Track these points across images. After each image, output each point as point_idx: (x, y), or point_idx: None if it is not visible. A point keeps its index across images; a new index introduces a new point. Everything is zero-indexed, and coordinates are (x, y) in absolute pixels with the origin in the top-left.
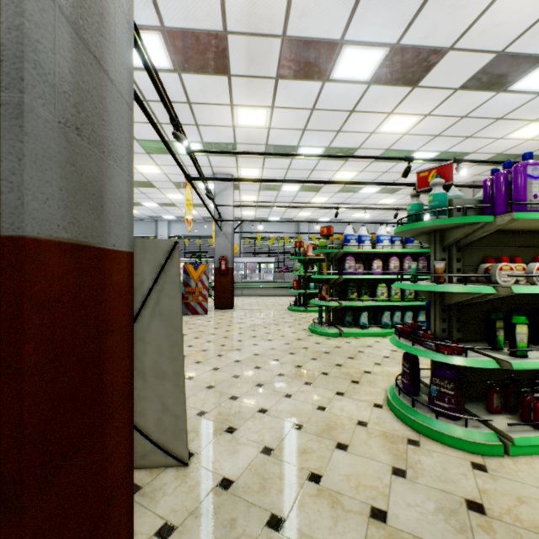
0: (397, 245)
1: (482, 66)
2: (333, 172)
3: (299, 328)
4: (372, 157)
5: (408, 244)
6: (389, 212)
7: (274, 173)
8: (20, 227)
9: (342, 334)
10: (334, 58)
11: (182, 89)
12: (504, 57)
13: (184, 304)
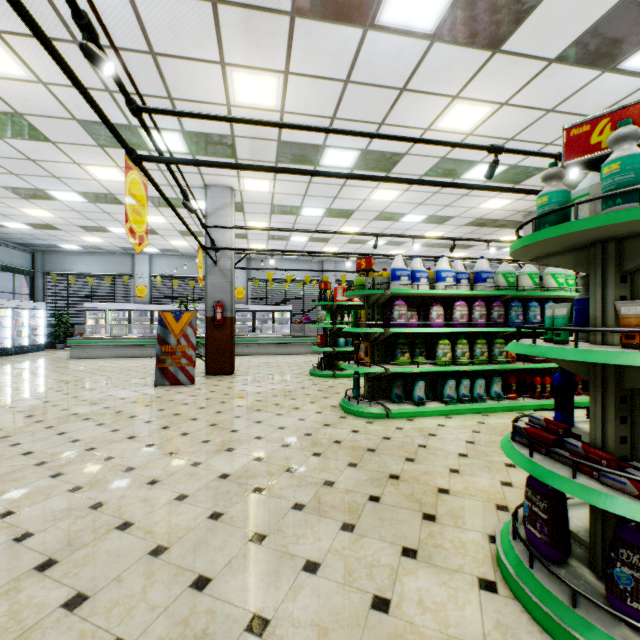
0: (466, 285)
1: (595, 19)
2: (370, 189)
3: (326, 405)
4: (443, 143)
5: (478, 284)
6: (433, 249)
7: (291, 187)
8: None
9: (389, 415)
10: None
11: (136, 23)
12: (629, 6)
13: (160, 370)
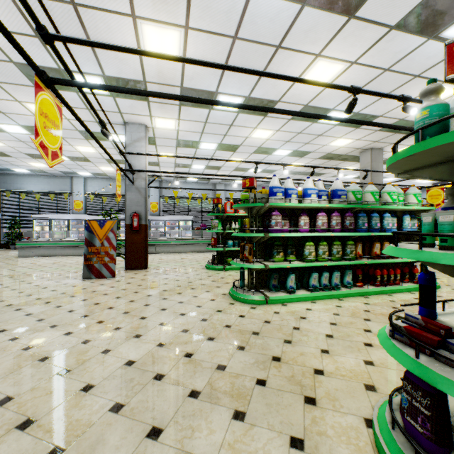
0: (326, 200)
1: None
2: (251, 129)
3: (218, 293)
4: (314, 82)
5: (334, 199)
6: (295, 176)
7: (192, 126)
8: None
9: (268, 301)
10: None
11: None
12: None
13: (87, 266)
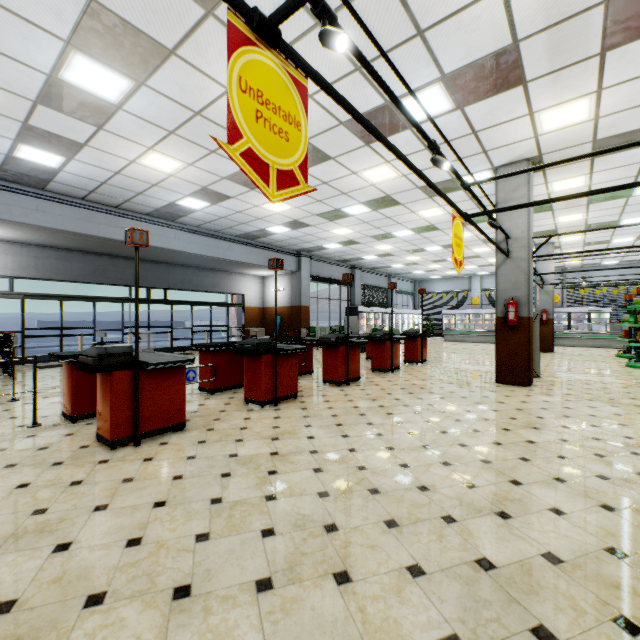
0: None
1: None
2: None
3: (615, 364)
4: None
5: None
6: None
7: (598, 235)
8: (529, 316)
9: None
10: (631, 191)
11: None
12: None
13: None
